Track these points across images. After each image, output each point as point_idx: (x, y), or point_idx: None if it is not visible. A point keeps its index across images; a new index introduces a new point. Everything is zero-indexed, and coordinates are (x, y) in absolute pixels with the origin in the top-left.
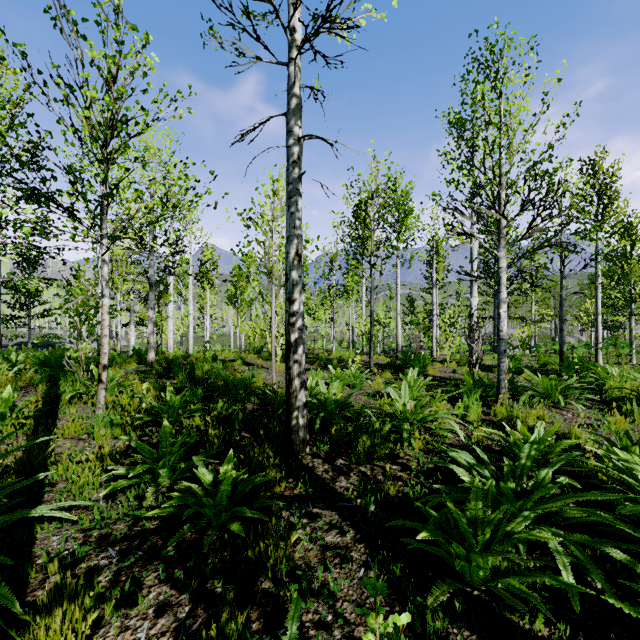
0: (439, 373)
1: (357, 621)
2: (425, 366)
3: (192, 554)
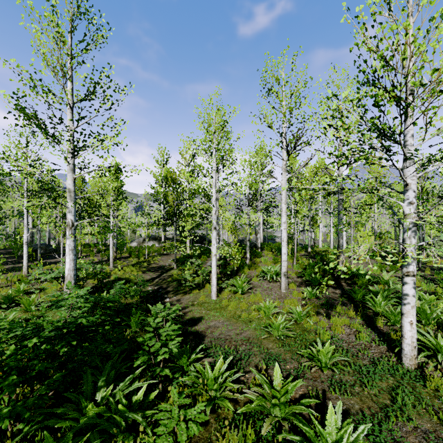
0: None
1: (331, 296)
2: None
3: (309, 286)
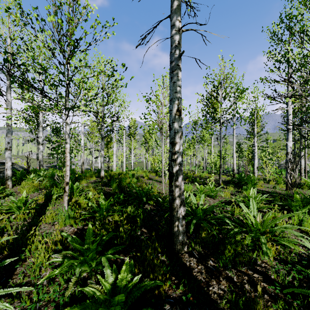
0: (264, 188)
1: None
2: (255, 184)
3: None
